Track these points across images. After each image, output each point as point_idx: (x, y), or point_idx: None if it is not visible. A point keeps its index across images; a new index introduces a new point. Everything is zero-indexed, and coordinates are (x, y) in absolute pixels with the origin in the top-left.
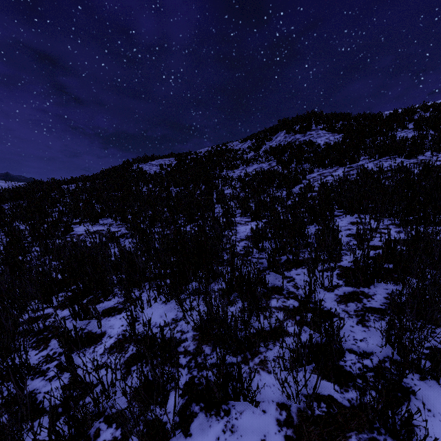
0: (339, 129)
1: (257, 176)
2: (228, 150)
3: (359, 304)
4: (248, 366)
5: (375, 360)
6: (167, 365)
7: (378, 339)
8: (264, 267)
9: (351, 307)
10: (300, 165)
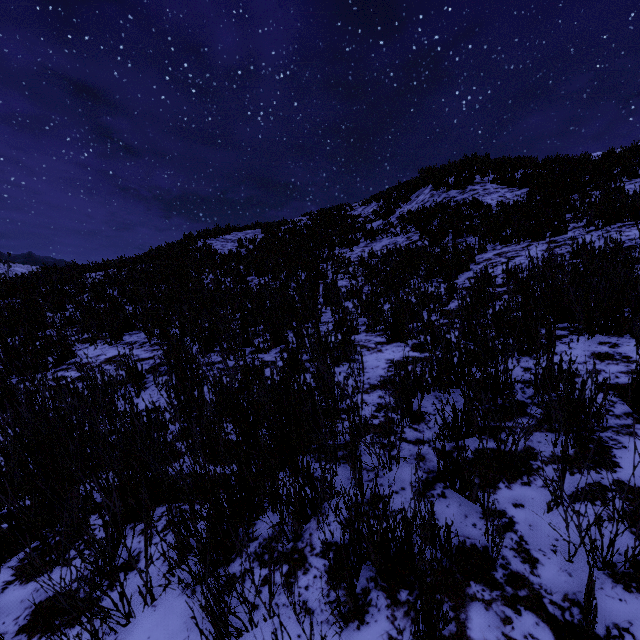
0: (520, 181)
1: (389, 256)
2: (342, 217)
3: None
4: None
5: None
6: None
7: None
8: (430, 470)
9: None
10: (460, 239)
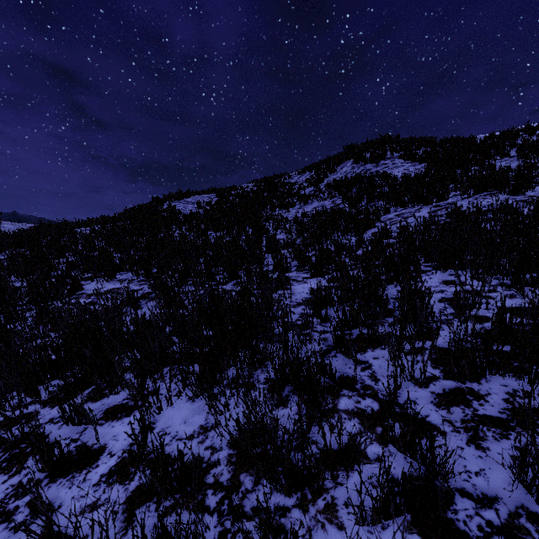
0: (421, 158)
1: (318, 216)
2: (281, 184)
3: (467, 409)
4: (308, 514)
5: (502, 511)
6: (187, 508)
7: (503, 472)
8: (329, 345)
9: (456, 415)
10: (372, 203)
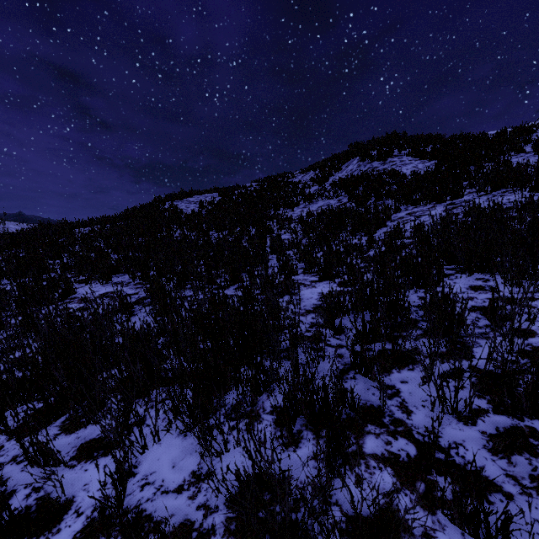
0: (430, 155)
1: (323, 215)
2: (285, 183)
3: (534, 459)
4: None
5: None
6: None
7: None
8: (346, 363)
9: (521, 467)
10: (380, 202)
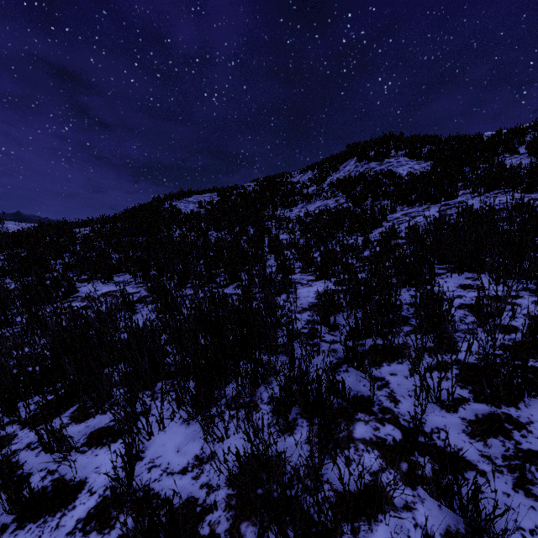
0: (426, 156)
1: (321, 216)
2: (283, 183)
3: (507, 442)
4: None
5: None
6: None
7: None
8: (340, 357)
9: (496, 448)
10: (377, 202)
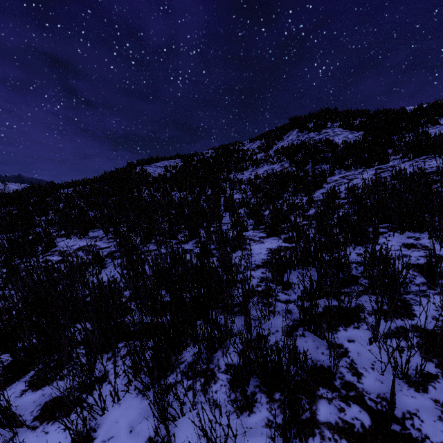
0: (358, 127)
1: (268, 178)
2: (236, 150)
3: None
4: None
5: None
6: None
7: None
8: (295, 319)
9: None
10: (317, 166)
